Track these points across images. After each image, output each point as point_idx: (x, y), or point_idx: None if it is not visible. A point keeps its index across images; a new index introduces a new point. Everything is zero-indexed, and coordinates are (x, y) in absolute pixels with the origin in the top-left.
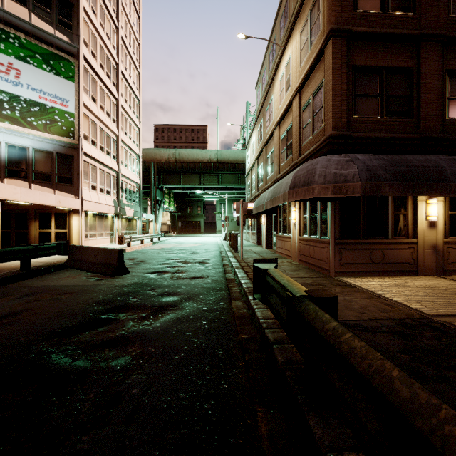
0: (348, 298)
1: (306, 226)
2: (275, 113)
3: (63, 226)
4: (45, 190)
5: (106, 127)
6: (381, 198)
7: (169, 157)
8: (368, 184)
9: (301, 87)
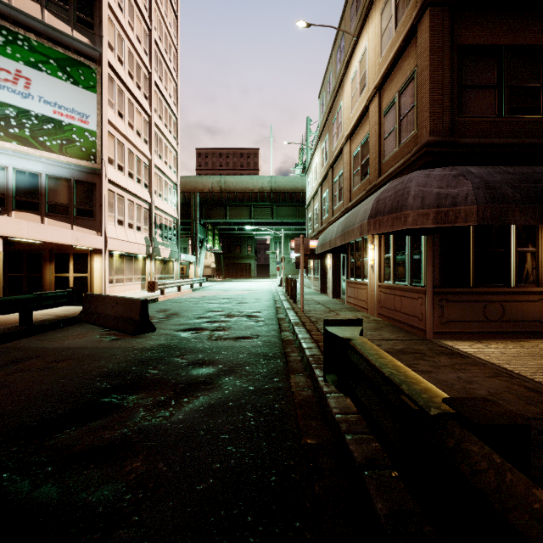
0: (463, 375)
1: (389, 269)
2: (345, 124)
3: (84, 269)
4: (61, 225)
5: (136, 149)
6: (499, 230)
7: (212, 185)
8: (488, 207)
9: (381, 84)
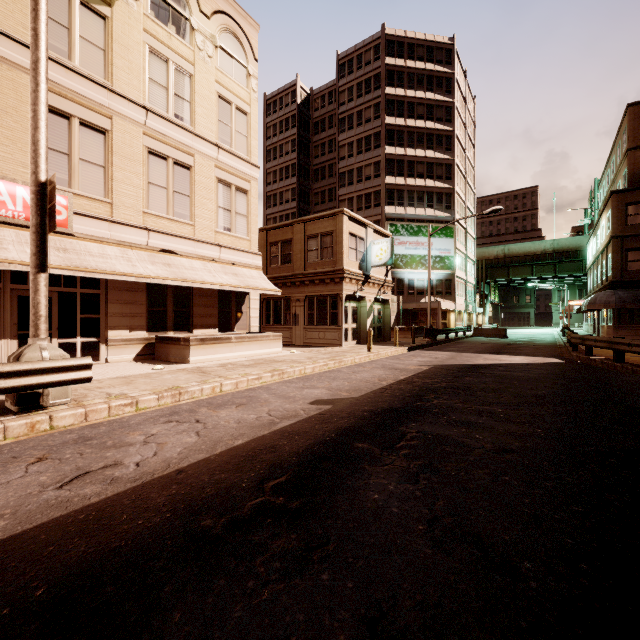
0: None
1: (609, 319)
2: (600, 243)
3: (445, 319)
4: (440, 300)
5: (461, 252)
6: None
7: (497, 253)
8: (618, 304)
9: (606, 245)
